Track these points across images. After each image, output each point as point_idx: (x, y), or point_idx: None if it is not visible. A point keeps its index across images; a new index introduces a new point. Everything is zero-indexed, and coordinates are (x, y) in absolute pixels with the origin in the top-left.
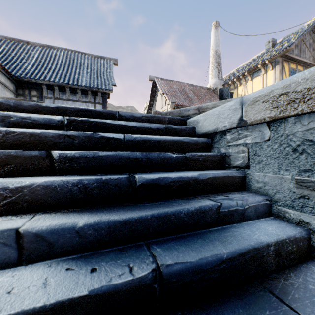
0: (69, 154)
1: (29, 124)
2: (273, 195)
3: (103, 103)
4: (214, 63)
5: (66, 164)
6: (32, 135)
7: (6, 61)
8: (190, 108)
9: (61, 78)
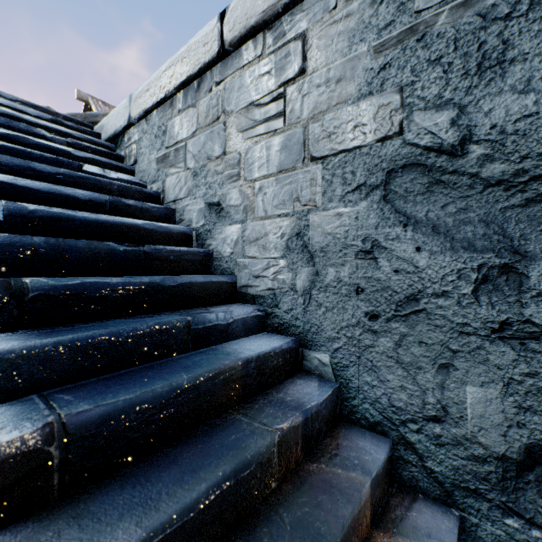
0: None
1: None
2: (148, 178)
3: None
4: None
5: None
6: None
7: None
8: (99, 113)
9: None
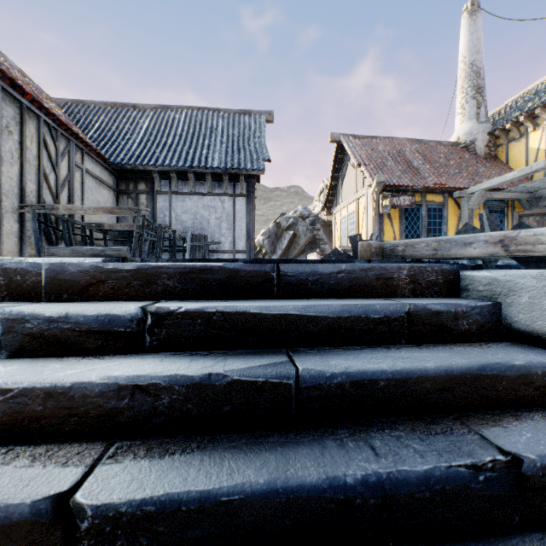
0: (122, 505)
1: (64, 333)
2: None
3: (247, 193)
4: (467, 89)
5: (113, 541)
6: (49, 394)
7: (103, 141)
8: (471, 237)
9: (180, 158)
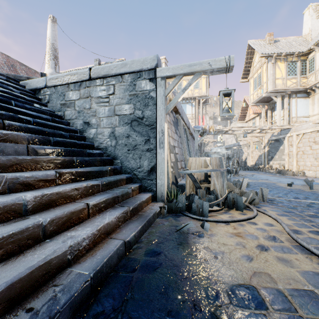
0: None
1: None
2: (56, 110)
3: None
4: (51, 54)
5: None
6: None
7: None
8: (22, 76)
9: None
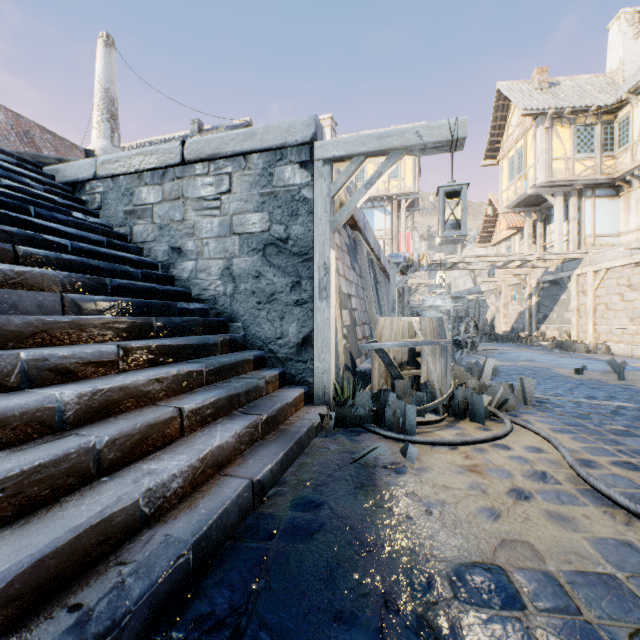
0: None
1: None
2: (115, 223)
3: None
4: (104, 110)
5: None
6: None
7: None
8: (49, 156)
9: None
